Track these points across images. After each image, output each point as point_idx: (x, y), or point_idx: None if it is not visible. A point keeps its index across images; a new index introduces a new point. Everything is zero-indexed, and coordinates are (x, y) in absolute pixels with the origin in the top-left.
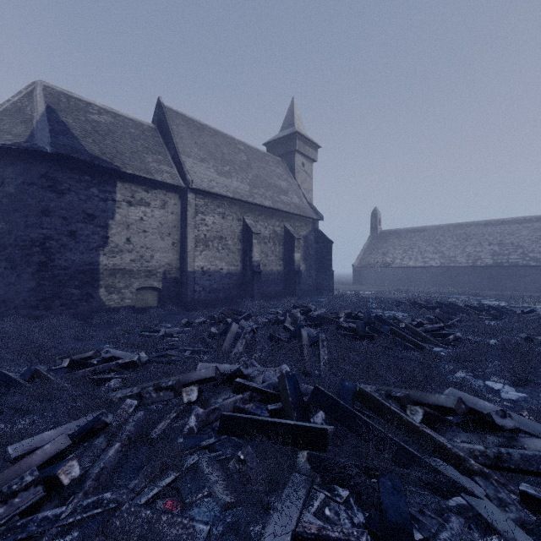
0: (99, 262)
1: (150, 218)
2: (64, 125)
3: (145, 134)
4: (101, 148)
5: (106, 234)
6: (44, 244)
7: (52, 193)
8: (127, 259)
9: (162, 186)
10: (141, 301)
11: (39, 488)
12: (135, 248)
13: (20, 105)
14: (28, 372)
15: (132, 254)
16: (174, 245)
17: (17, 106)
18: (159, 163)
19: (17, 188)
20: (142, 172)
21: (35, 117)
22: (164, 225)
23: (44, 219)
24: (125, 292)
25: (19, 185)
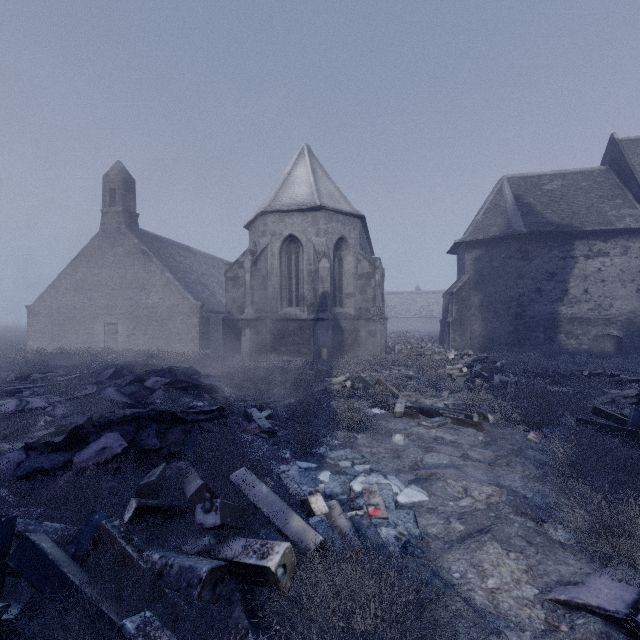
0: (558, 312)
1: (609, 267)
2: (528, 206)
3: (597, 182)
4: (559, 214)
5: (565, 288)
6: (518, 300)
7: (524, 261)
8: (583, 309)
9: (623, 232)
10: (597, 348)
11: (635, 399)
12: (592, 297)
13: (495, 201)
14: (566, 373)
15: (589, 304)
16: (638, 292)
17: (493, 204)
18: (617, 209)
19: (500, 263)
20: (601, 226)
21: (507, 207)
22: (625, 272)
23: (518, 281)
24: (582, 339)
25: (501, 260)
